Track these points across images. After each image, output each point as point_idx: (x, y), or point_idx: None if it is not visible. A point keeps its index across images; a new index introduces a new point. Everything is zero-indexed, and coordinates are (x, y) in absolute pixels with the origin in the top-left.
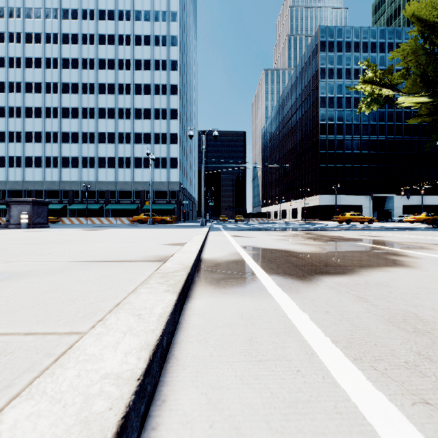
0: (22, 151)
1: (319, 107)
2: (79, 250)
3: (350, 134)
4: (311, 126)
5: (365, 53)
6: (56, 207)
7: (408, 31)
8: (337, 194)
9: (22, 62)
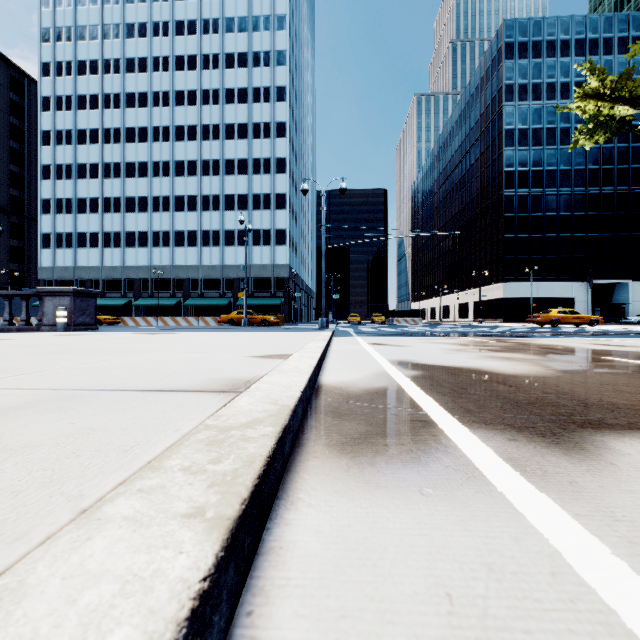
0: (73, 225)
1: (503, 146)
2: (98, 365)
3: (555, 186)
4: (489, 177)
5: (579, 57)
6: (118, 302)
7: None
8: (532, 281)
9: (74, 102)
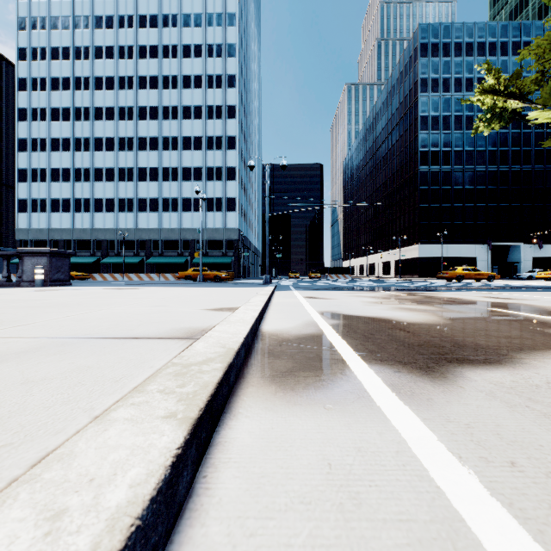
0: (47, 192)
1: (419, 130)
2: (80, 317)
3: (461, 164)
4: (408, 155)
5: (480, 57)
6: (87, 260)
7: (540, 25)
8: (442, 243)
9: (48, 83)
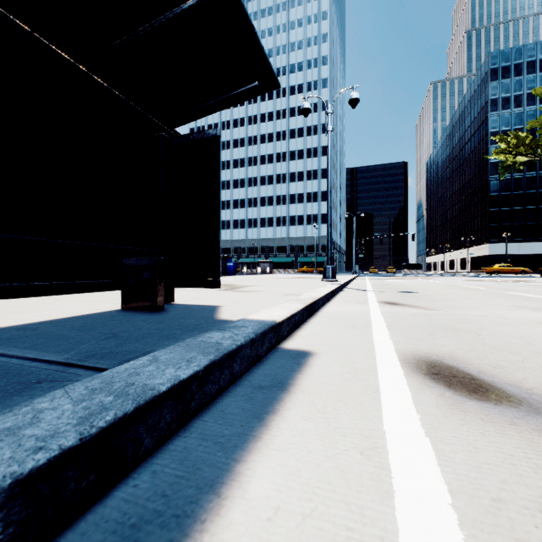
0: None
1: (488, 145)
2: None
3: (534, 170)
4: (480, 165)
5: None
6: None
7: None
8: (513, 242)
9: None
